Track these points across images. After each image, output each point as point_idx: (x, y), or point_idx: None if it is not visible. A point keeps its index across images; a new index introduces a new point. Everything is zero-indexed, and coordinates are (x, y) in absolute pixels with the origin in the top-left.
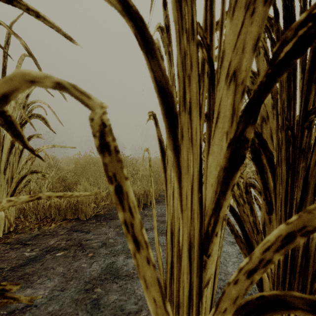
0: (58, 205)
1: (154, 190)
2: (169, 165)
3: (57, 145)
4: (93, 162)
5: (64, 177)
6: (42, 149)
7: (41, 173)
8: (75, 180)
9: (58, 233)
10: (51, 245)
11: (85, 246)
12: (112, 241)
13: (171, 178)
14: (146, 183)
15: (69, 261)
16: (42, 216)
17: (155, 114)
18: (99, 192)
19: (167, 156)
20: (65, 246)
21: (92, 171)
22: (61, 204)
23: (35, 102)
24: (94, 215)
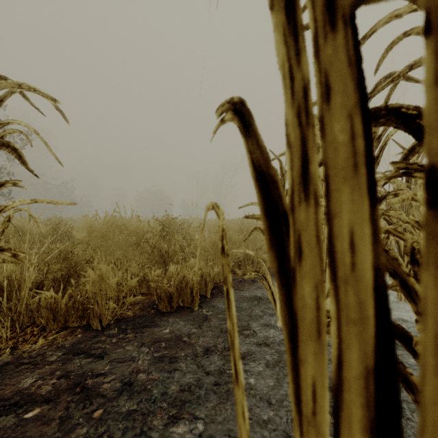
0: (53, 304)
1: (217, 272)
2: (307, 267)
3: (40, 199)
4: (119, 228)
5: (69, 252)
6: (12, 207)
7: (11, 250)
8: (88, 258)
9: (45, 359)
10: (26, 388)
11: (90, 392)
12: (143, 377)
13: (323, 321)
14: (204, 261)
15: (51, 434)
16: (25, 321)
17: (241, 101)
18: (125, 280)
19: (298, 232)
20: (51, 392)
21: (119, 240)
22: (59, 302)
23: (8, 123)
24: (117, 319)
